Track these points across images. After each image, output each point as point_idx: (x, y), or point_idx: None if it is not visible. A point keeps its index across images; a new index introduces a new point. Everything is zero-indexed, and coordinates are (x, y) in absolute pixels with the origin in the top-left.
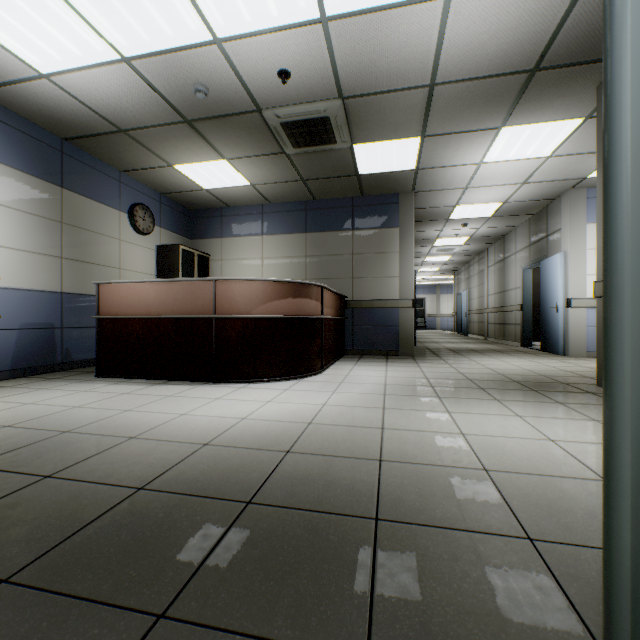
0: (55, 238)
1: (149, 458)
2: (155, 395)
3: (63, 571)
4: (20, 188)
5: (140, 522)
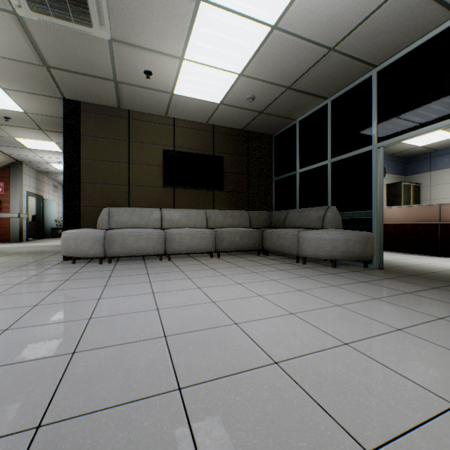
0: None
1: (428, 269)
2: (408, 257)
3: (425, 277)
4: None
5: (439, 276)
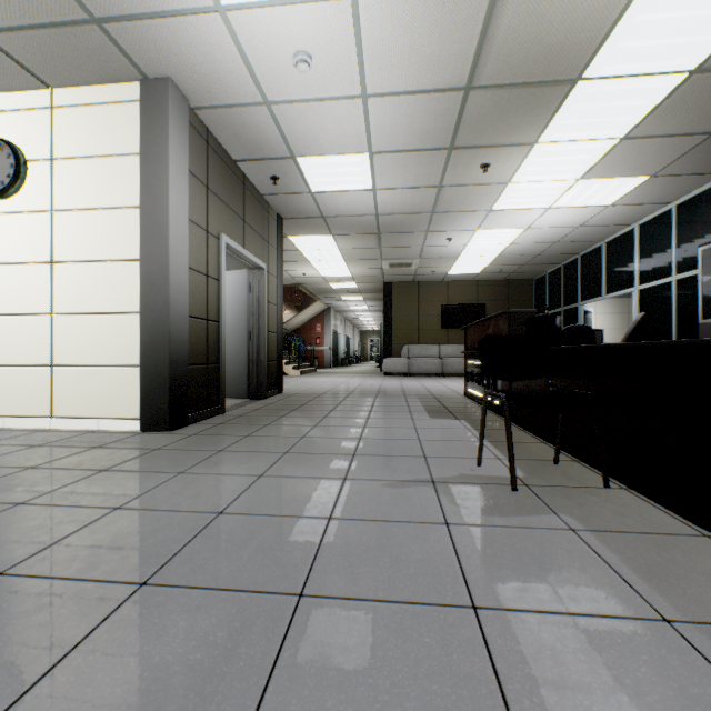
0: (625, 320)
1: None
2: None
3: None
4: (610, 305)
5: None
